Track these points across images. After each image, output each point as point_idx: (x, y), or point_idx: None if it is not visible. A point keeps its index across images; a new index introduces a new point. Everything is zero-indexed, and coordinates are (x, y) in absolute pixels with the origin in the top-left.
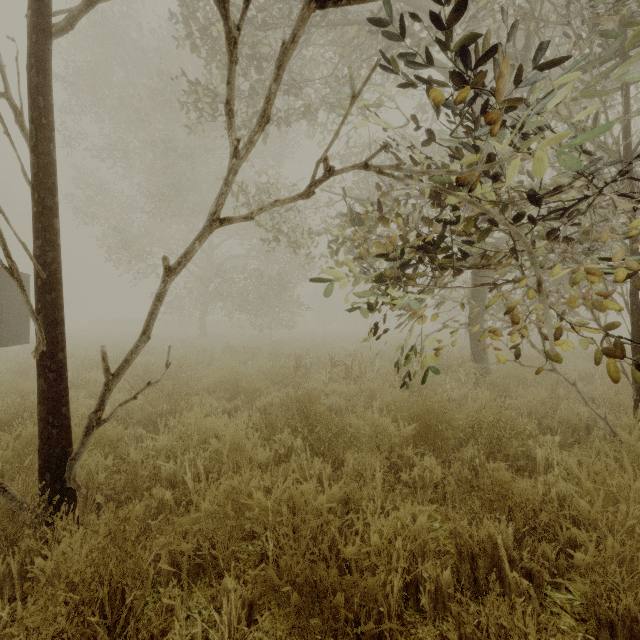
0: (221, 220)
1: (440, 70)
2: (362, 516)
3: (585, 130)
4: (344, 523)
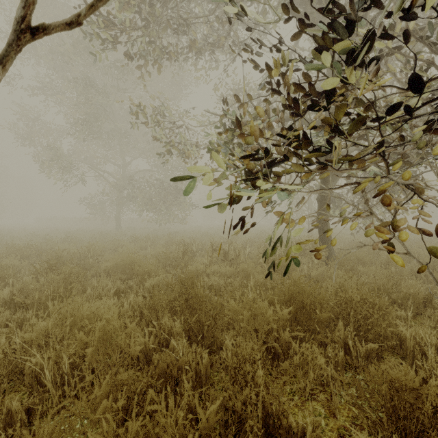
0: (33, 30)
1: (298, 17)
2: (243, 427)
3: (430, 45)
4: (222, 434)
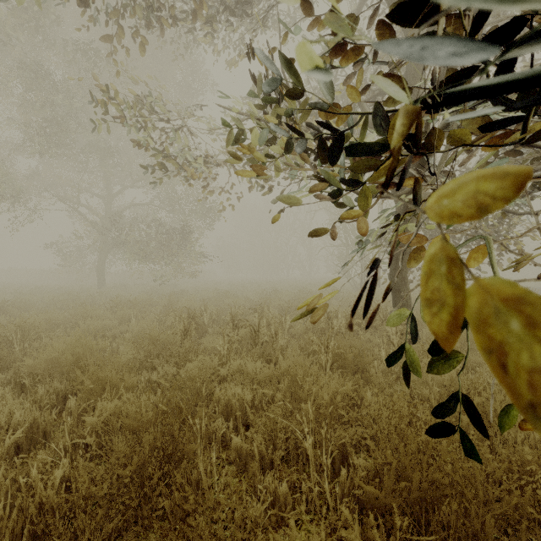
0: None
1: None
2: None
3: None
4: None
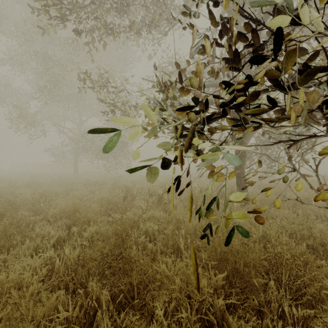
0: None
1: (220, 0)
2: None
3: None
4: None
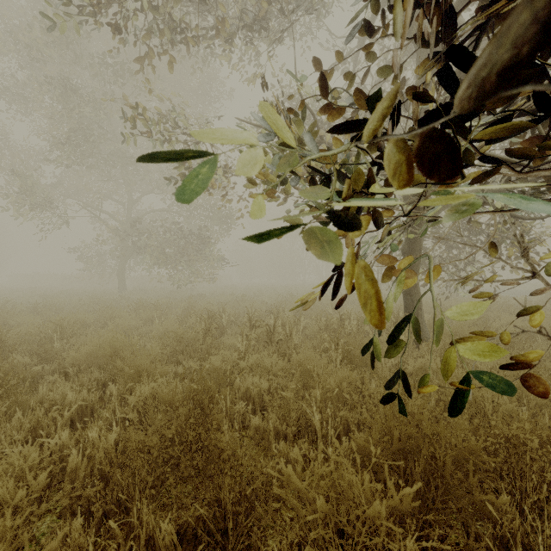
0: None
1: None
2: None
3: None
4: None
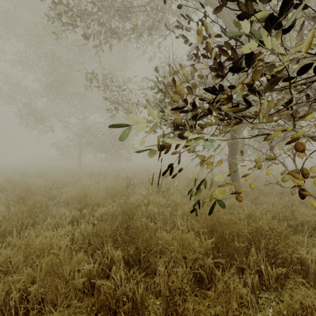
0: None
1: (214, 7)
2: None
3: None
4: None
